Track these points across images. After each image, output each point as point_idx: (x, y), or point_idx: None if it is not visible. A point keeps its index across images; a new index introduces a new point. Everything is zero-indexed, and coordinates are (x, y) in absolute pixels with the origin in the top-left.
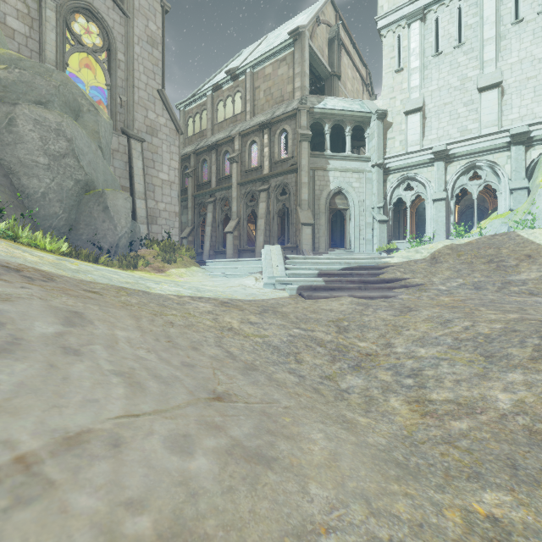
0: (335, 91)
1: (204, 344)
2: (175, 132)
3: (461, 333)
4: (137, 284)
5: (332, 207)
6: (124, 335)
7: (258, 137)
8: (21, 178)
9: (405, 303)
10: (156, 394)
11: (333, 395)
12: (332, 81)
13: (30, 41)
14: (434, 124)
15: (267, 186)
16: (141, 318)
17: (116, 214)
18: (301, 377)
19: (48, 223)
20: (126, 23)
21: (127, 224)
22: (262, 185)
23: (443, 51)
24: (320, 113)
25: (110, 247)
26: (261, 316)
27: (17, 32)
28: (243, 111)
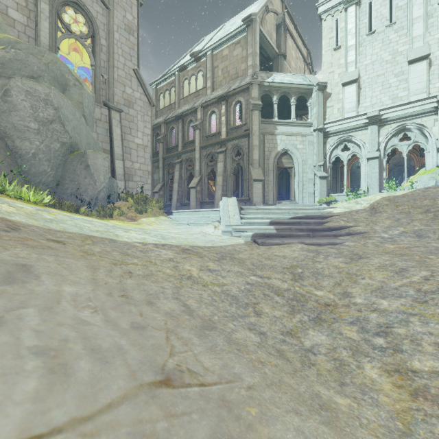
0: (282, 69)
1: (161, 296)
2: (148, 104)
3: (423, 284)
4: (107, 232)
5: (279, 166)
6: (71, 291)
7: (217, 108)
8: (15, 141)
9: (352, 250)
10: (83, 383)
11: (298, 358)
12: (279, 60)
13: (28, 29)
14: (368, 93)
15: (224, 149)
16: (98, 269)
17: (96, 171)
18: (262, 334)
19: (38, 179)
20: (107, 14)
21: (105, 180)
22: (220, 148)
23: (376, 30)
24: (269, 86)
25: (91, 200)
26: (219, 263)
27: (17, 22)
28: (204, 87)
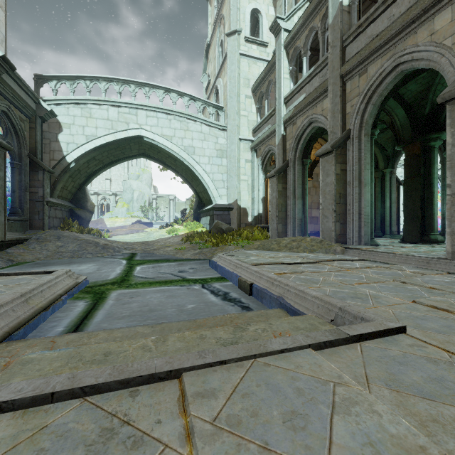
0: None
1: None
2: None
3: None
4: None
5: None
6: None
7: None
8: None
9: None
10: None
11: None
12: None
13: None
14: (95, 183)
15: None
16: None
17: None
18: None
19: None
20: None
21: None
22: None
23: None
24: None
25: None
26: None
27: None
28: None
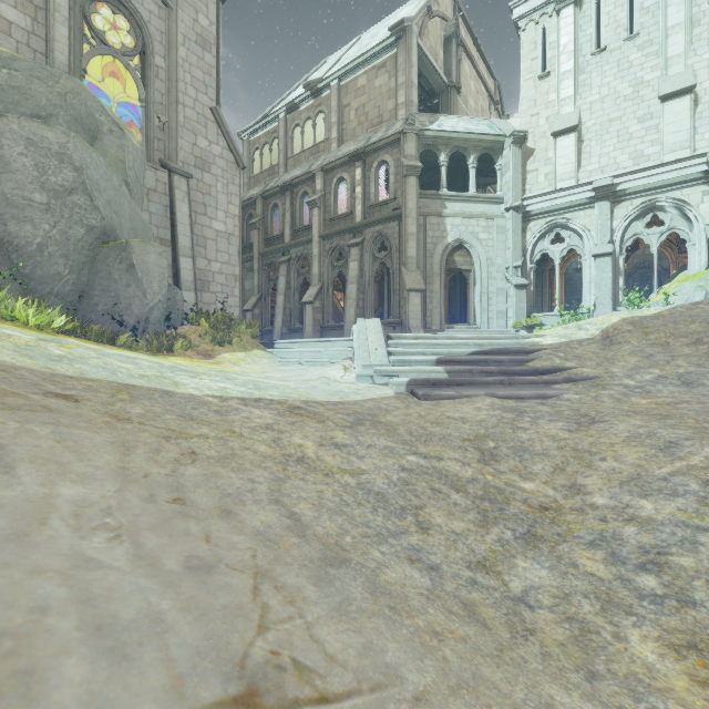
0: (453, 109)
1: (247, 499)
2: (235, 166)
3: None
4: (159, 378)
5: (450, 267)
6: (73, 496)
7: (348, 173)
8: (7, 223)
9: (578, 408)
10: None
11: (503, 618)
12: (449, 95)
13: (34, 38)
14: (595, 148)
15: (360, 239)
16: (134, 448)
17: (145, 275)
18: (434, 570)
19: (48, 287)
20: (167, 16)
21: (161, 290)
22: (354, 238)
23: (607, 46)
24: (433, 138)
25: (137, 322)
26: (353, 431)
27: (15, 26)
28: (327, 138)
